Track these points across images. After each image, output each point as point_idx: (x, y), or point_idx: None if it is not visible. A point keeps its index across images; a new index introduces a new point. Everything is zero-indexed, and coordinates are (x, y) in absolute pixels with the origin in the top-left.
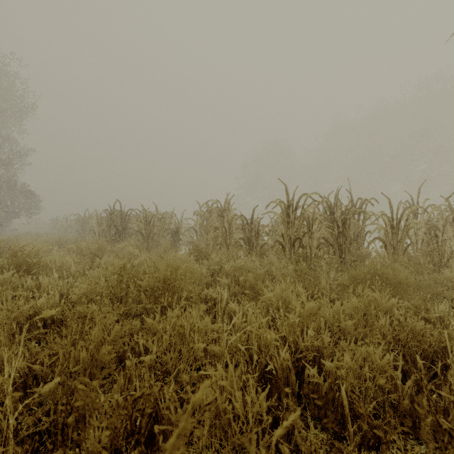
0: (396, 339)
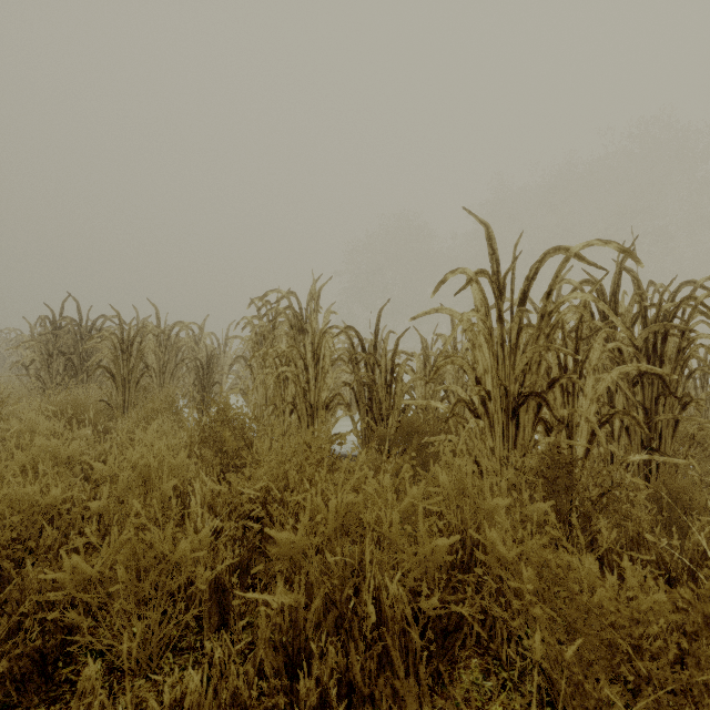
0: None
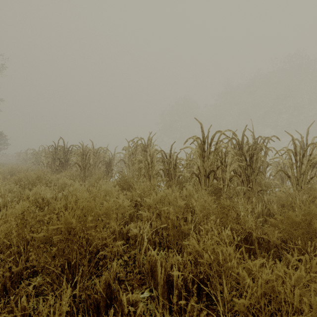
0: None
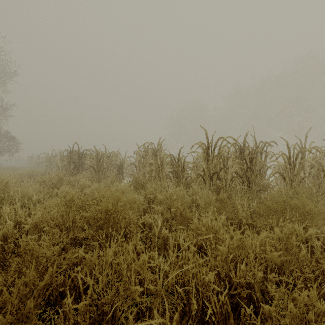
0: (321, 270)
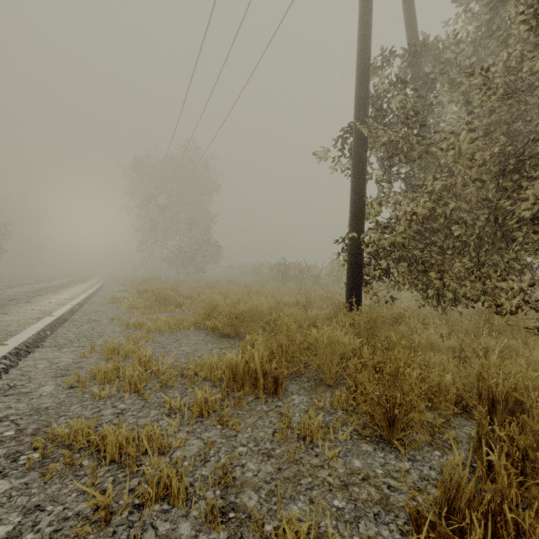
0: None
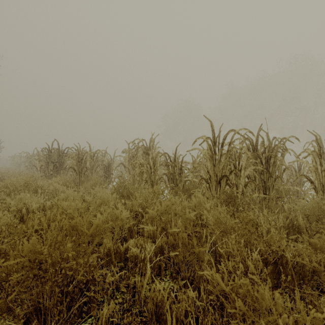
0: None
